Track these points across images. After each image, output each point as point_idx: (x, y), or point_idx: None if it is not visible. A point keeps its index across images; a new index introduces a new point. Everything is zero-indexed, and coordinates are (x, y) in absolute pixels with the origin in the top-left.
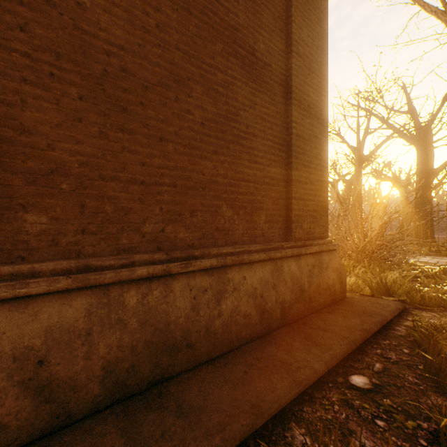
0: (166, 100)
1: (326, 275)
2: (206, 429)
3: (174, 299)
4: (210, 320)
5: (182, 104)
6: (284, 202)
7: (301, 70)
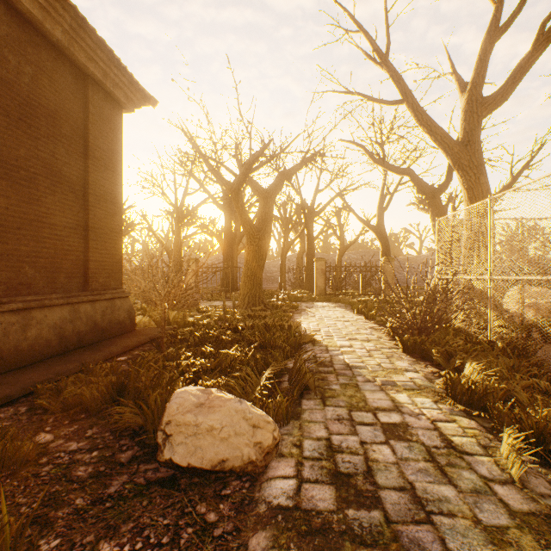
0: None
1: (118, 314)
2: (24, 383)
3: None
4: (19, 342)
5: None
6: (83, 263)
7: (98, 168)
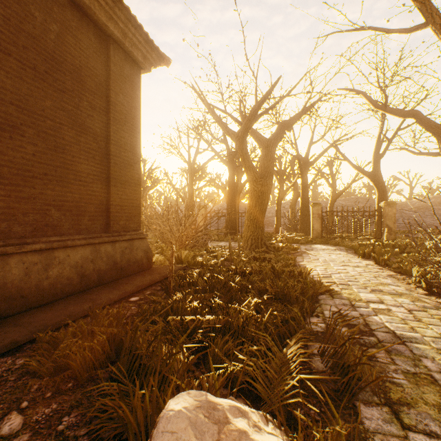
0: (2, 139)
1: (136, 253)
2: (35, 326)
3: (11, 269)
4: (40, 281)
5: (16, 141)
6: (105, 207)
7: (118, 121)
